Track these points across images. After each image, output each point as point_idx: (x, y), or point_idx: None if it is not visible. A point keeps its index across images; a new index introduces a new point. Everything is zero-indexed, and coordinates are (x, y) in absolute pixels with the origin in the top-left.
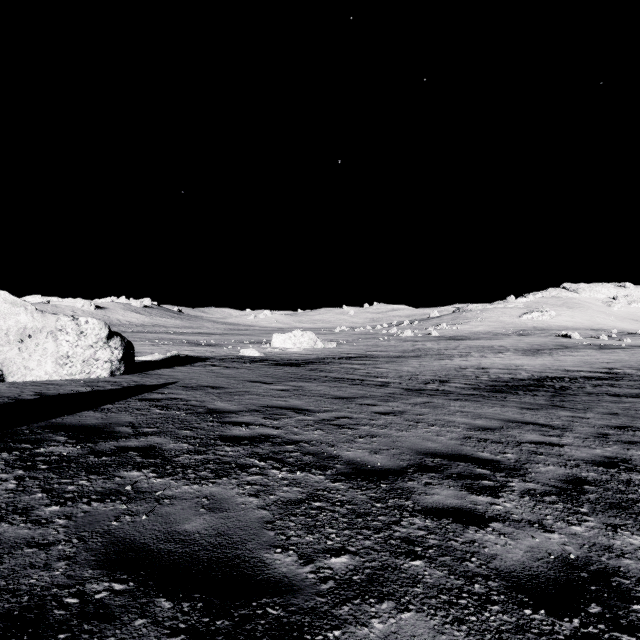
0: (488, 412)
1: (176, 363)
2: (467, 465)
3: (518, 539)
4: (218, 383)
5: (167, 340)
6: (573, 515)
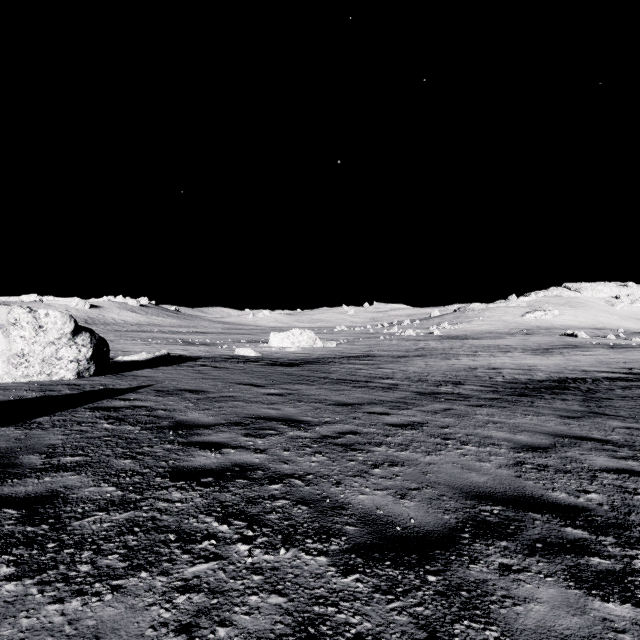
0: (525, 422)
1: (163, 363)
2: (547, 519)
3: None
4: (201, 386)
5: (161, 339)
6: None
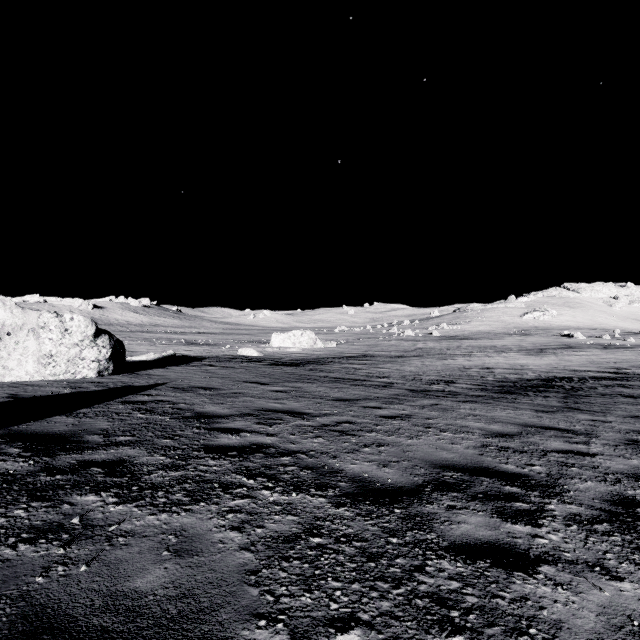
0: (502, 415)
1: (171, 363)
2: (492, 481)
3: (581, 592)
4: (212, 384)
5: (164, 340)
6: (638, 552)
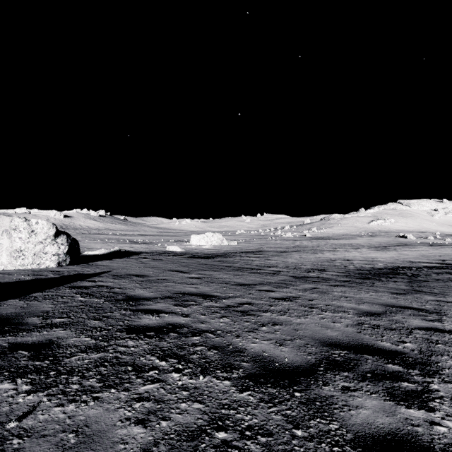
0: (366, 297)
1: (116, 256)
2: (375, 359)
3: None
4: (143, 272)
5: (114, 239)
6: None
